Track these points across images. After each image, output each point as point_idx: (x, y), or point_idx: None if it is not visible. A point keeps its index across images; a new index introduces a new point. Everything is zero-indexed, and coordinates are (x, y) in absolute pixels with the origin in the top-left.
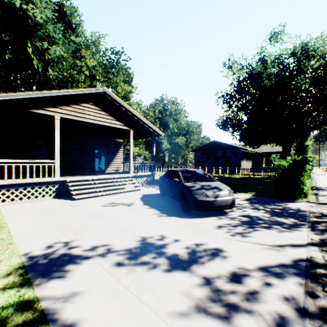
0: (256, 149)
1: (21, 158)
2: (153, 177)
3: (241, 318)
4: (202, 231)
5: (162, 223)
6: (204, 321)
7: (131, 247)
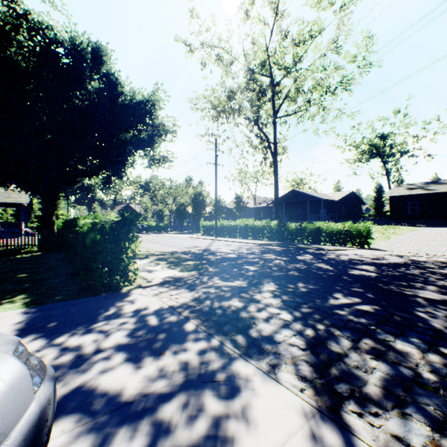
0: None
1: None
2: None
3: None
4: None
5: None
6: None
7: None
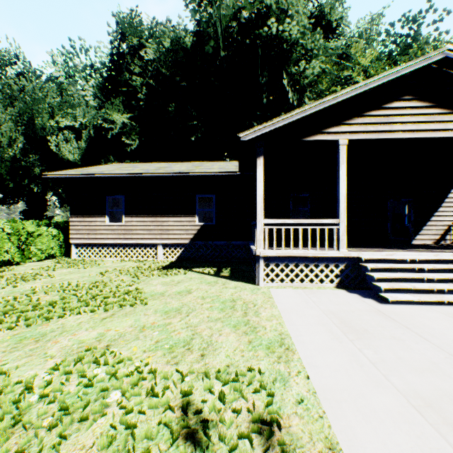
0: None
1: (282, 218)
2: None
3: None
4: None
5: None
6: None
7: None
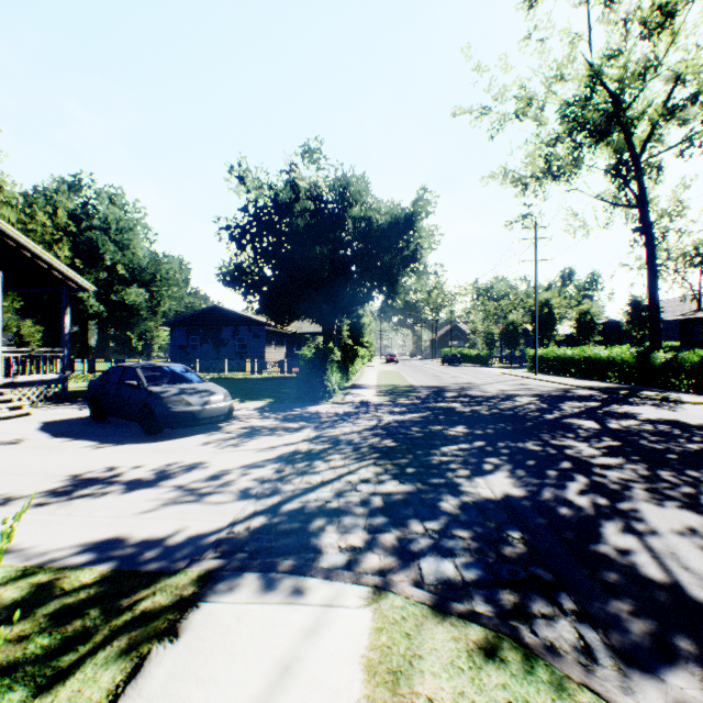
0: (293, 326)
1: None
2: (65, 384)
3: (212, 496)
4: (179, 452)
5: (108, 454)
6: (174, 507)
7: (55, 487)
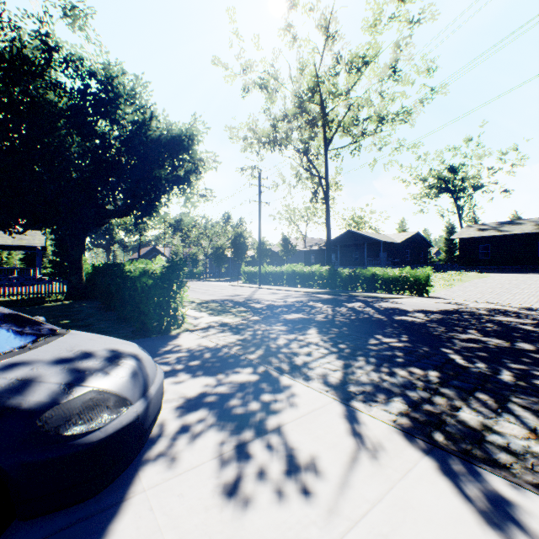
0: None
1: None
2: None
3: None
4: None
5: None
6: None
7: None
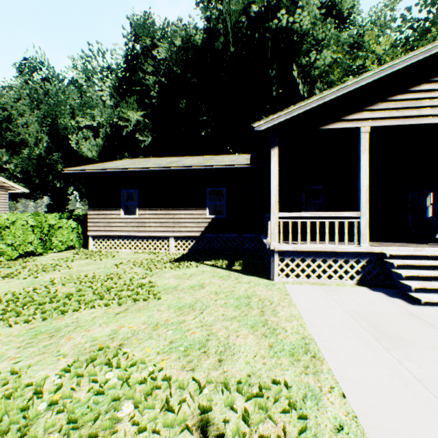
0: None
1: (294, 211)
2: None
3: None
4: None
5: None
6: None
7: None
